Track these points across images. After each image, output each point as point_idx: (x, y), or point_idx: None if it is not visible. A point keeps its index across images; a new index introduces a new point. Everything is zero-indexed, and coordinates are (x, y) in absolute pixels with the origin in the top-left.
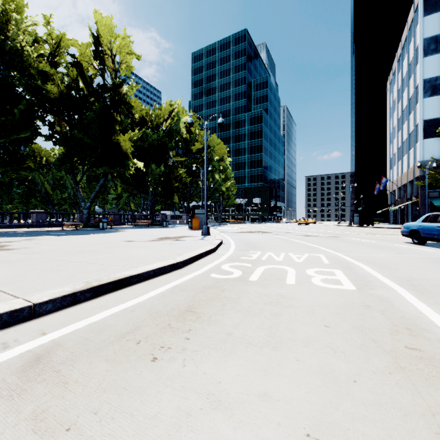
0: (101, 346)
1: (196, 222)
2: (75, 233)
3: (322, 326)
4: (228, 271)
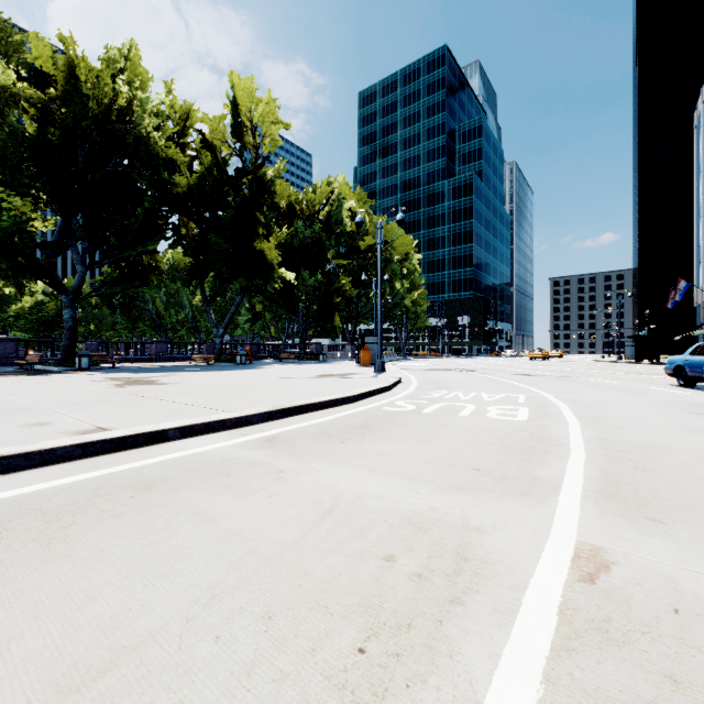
0: (305, 437)
1: (366, 355)
2: (212, 369)
3: (469, 436)
4: (402, 406)
